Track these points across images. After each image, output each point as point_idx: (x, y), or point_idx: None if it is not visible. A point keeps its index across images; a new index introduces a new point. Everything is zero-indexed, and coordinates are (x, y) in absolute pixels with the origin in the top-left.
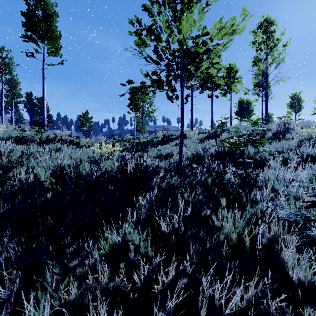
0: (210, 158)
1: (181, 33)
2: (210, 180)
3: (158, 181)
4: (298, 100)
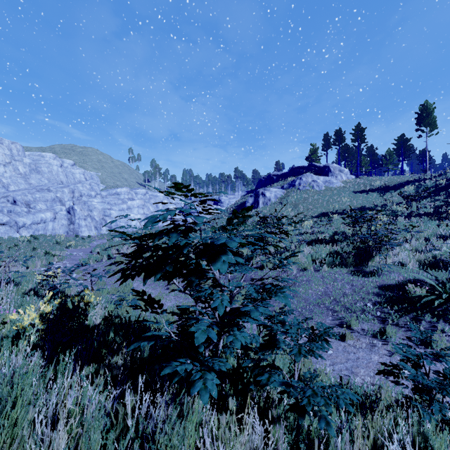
0: None
1: None
2: None
3: None
4: None
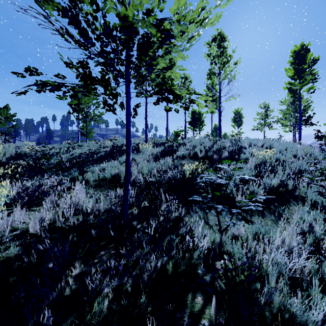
0: (167, 186)
1: None
2: (171, 265)
3: (70, 282)
4: (240, 116)
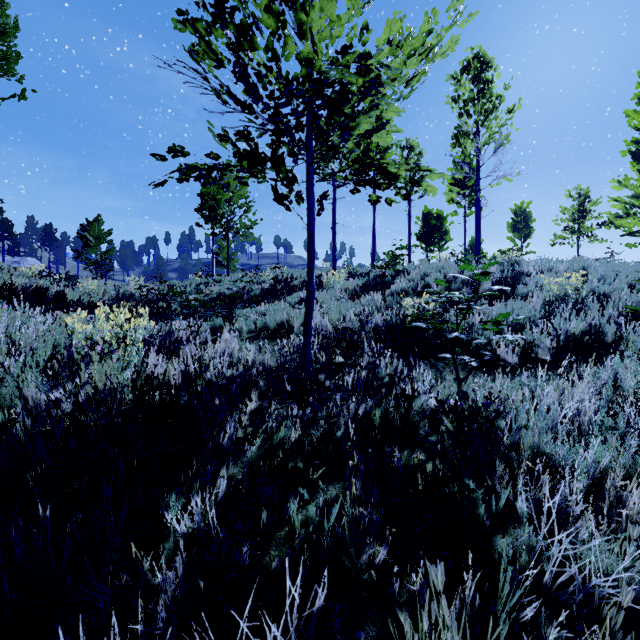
0: (373, 337)
1: (306, 32)
2: (379, 415)
3: (243, 422)
4: (526, 217)
